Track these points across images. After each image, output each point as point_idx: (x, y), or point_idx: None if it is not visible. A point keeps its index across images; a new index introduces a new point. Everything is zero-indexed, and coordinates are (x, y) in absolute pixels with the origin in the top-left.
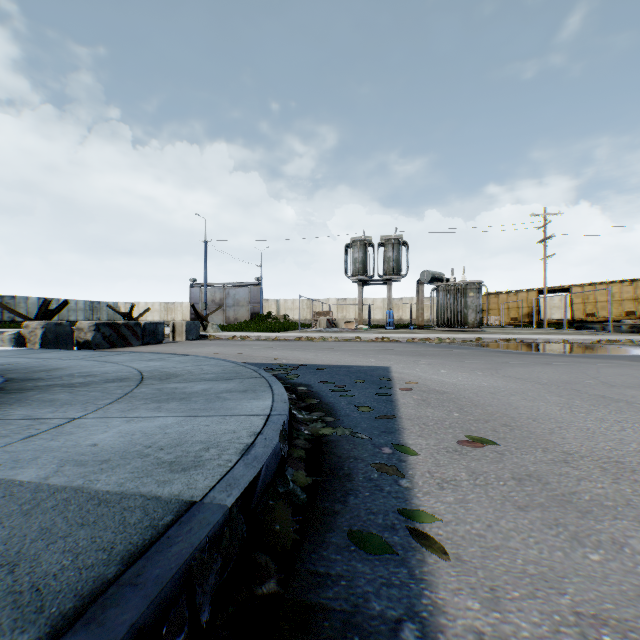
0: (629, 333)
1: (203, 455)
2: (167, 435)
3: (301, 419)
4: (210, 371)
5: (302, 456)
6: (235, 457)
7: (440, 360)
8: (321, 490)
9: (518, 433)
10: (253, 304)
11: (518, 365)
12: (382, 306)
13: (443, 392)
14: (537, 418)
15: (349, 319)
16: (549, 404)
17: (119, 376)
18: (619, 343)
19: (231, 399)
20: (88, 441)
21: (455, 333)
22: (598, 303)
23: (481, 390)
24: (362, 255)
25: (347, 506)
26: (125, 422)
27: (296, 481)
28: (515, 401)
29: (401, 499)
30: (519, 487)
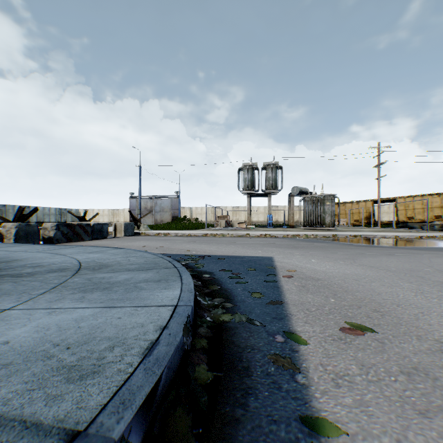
0: (440, 231)
1: (106, 356)
2: (79, 330)
3: (205, 305)
4: (135, 262)
5: (204, 346)
6: (137, 359)
7: (309, 251)
8: (221, 388)
9: (389, 319)
10: (174, 210)
11: (368, 255)
12: (264, 212)
13: (317, 279)
14: (399, 303)
15: (241, 221)
16: (404, 290)
17: (62, 266)
18: (435, 238)
19: (146, 289)
20: (2, 337)
21: (316, 231)
22: (415, 210)
23: (346, 277)
24: (250, 176)
25: (248, 411)
26: (47, 314)
27: (197, 378)
28: (376, 287)
29: (300, 401)
30: (411, 384)
